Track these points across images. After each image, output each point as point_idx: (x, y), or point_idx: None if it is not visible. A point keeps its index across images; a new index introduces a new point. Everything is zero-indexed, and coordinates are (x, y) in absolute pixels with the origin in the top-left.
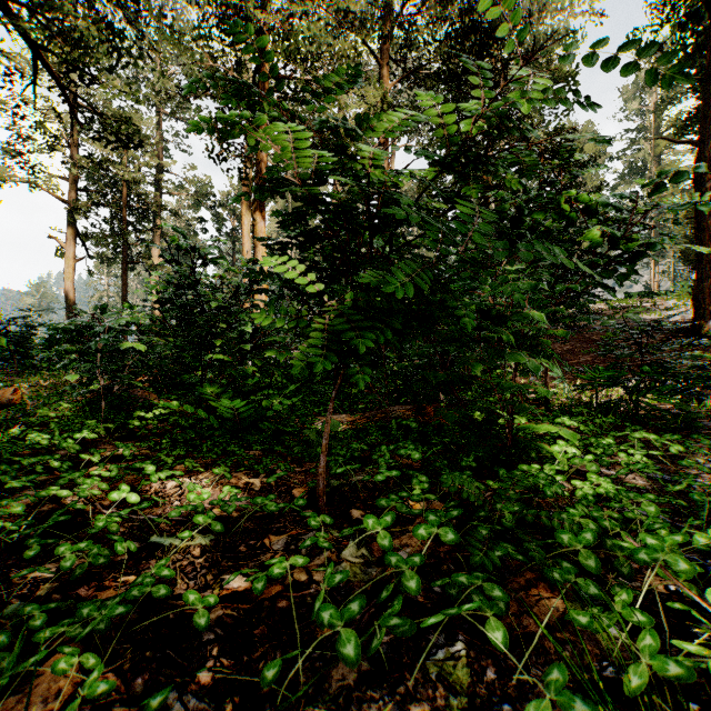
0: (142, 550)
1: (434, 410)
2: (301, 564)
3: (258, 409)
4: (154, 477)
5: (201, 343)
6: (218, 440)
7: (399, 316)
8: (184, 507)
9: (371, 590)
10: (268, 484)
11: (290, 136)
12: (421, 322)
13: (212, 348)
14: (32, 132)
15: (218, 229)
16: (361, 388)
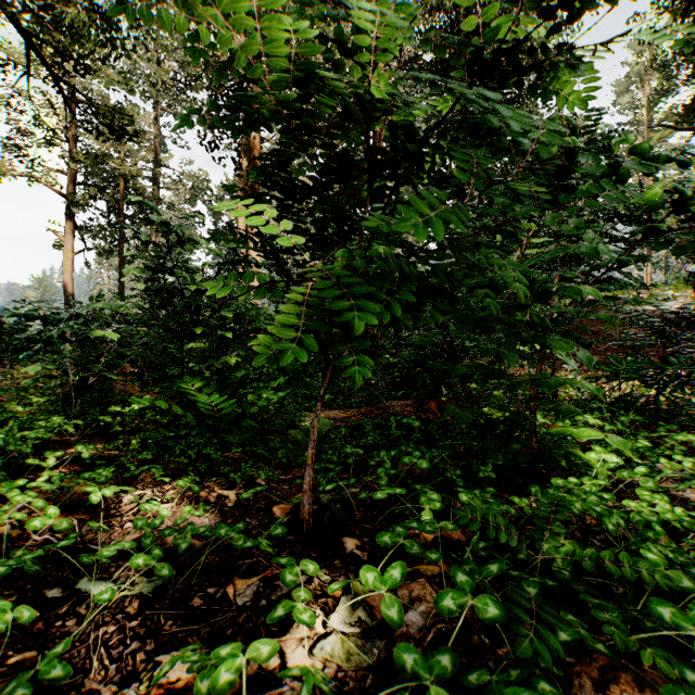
0: (63, 602)
1: (437, 405)
2: (265, 658)
3: (242, 404)
4: (96, 495)
5: (182, 332)
6: (194, 440)
7: (411, 283)
8: (120, 544)
9: (372, 684)
10: (244, 498)
11: (250, 6)
12: (437, 296)
13: (194, 337)
14: (31, 127)
15: (215, 223)
16: (357, 385)
